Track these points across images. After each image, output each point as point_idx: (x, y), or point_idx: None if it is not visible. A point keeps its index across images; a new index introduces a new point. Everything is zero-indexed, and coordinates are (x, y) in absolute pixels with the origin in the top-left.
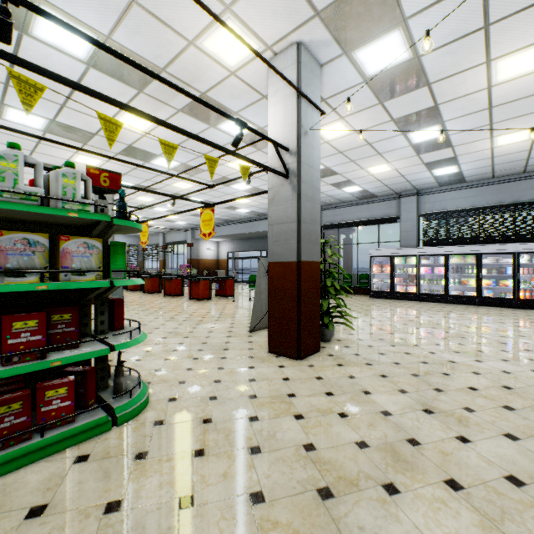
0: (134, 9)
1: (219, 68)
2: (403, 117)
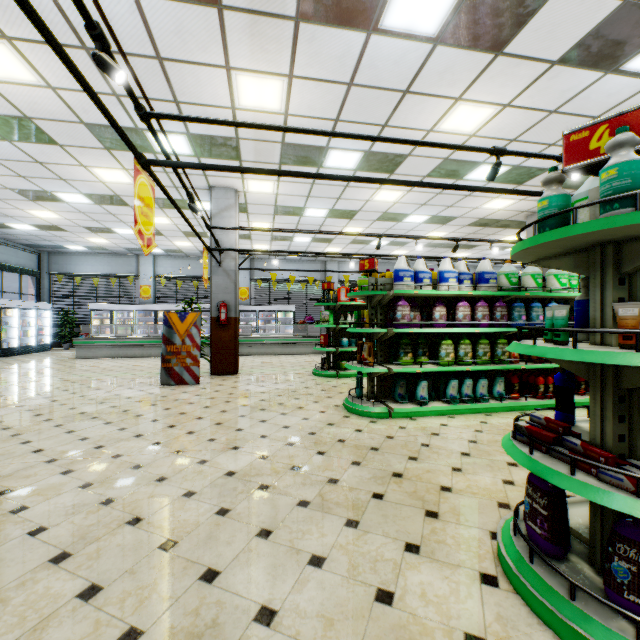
0: (311, 181)
1: (253, 177)
2: (120, 198)
